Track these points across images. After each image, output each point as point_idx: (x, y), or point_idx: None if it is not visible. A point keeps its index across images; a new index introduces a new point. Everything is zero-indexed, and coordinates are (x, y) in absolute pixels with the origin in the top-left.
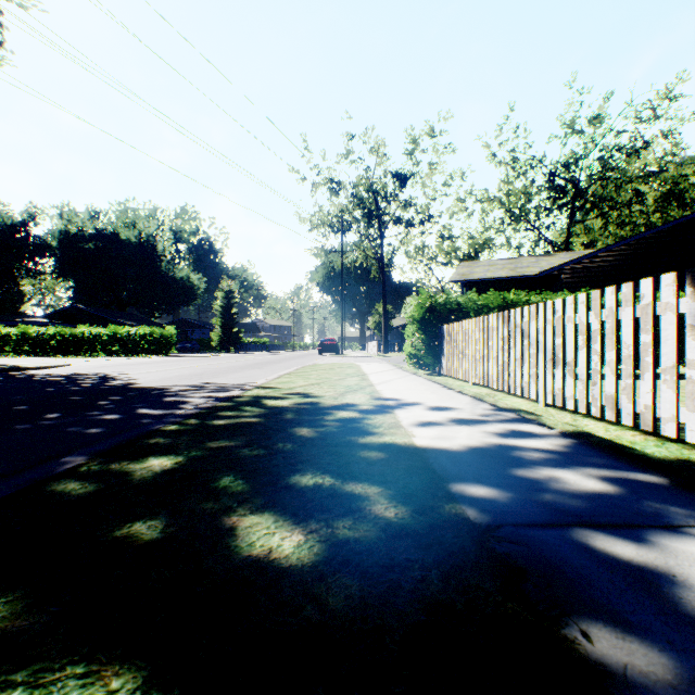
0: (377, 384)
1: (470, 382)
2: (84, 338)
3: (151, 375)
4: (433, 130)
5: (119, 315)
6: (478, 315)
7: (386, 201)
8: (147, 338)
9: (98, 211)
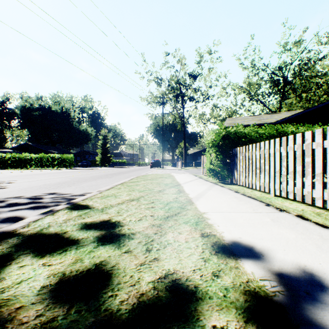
0: (195, 200)
1: (272, 194)
2: (25, 159)
3: (27, 183)
4: (211, 50)
5: (50, 148)
6: (259, 141)
7: (185, 88)
8: (59, 159)
9: (41, 96)
